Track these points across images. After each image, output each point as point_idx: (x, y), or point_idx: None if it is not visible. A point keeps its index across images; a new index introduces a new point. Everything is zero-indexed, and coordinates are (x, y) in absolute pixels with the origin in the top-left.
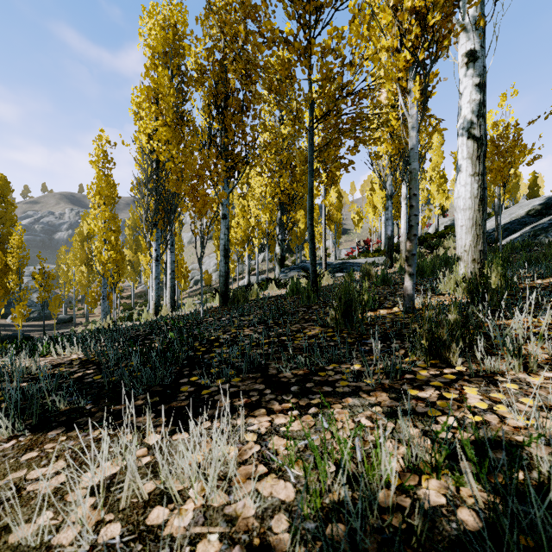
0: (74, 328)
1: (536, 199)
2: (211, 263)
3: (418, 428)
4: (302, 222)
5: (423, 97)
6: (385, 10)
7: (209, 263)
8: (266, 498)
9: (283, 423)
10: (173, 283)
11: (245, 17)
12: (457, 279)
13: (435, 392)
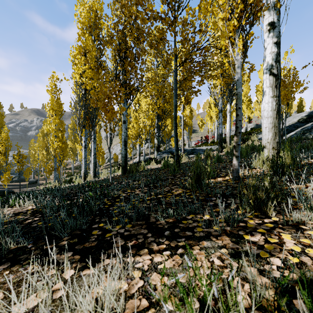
0: (38, 186)
1: (303, 113)
2: (118, 149)
3: (255, 267)
4: (169, 125)
5: (244, 48)
6: None
7: (116, 149)
8: None
9: (159, 261)
10: (95, 161)
11: (136, 3)
12: (263, 159)
13: (262, 237)
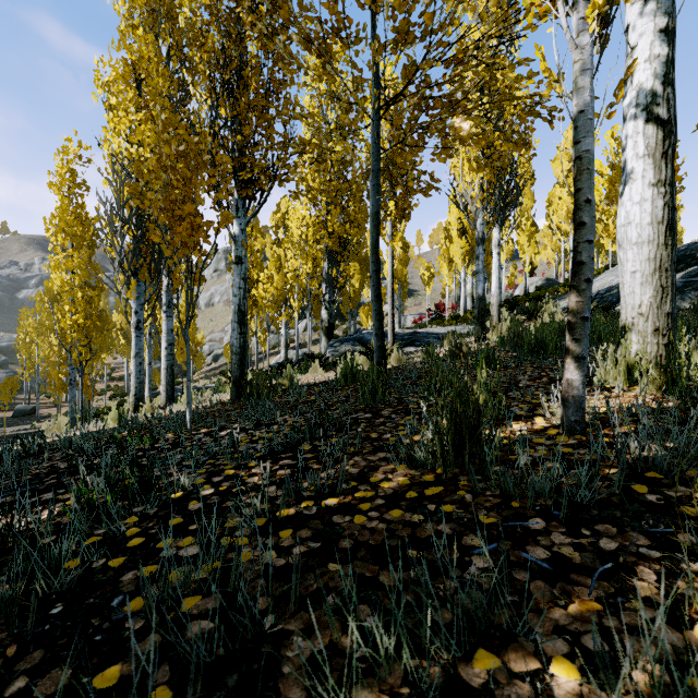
0: (37, 423)
1: None
2: None
3: None
4: (356, 278)
5: (607, 4)
6: None
7: None
8: None
9: None
10: (171, 361)
11: None
12: (629, 362)
13: None
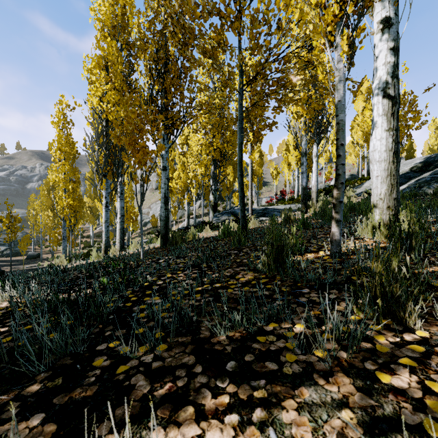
0: (41, 262)
1: (417, 158)
2: (157, 209)
3: None
4: (231, 175)
5: (350, 50)
6: None
7: (155, 209)
8: None
9: None
10: (123, 226)
11: None
12: (374, 224)
13: (413, 379)
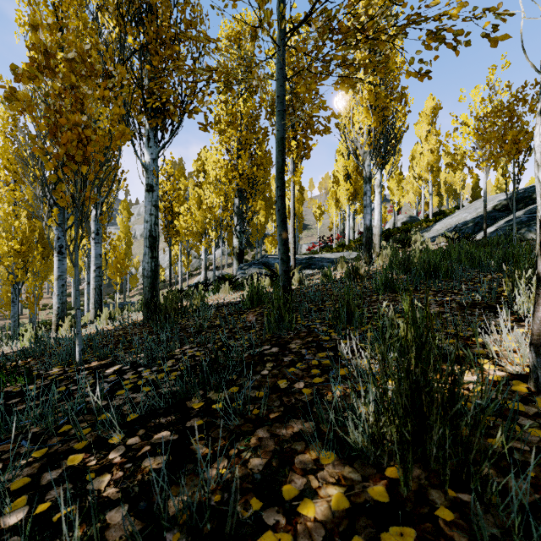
0: None
1: (500, 195)
2: (166, 257)
3: None
4: (262, 214)
5: None
6: None
7: (163, 257)
8: None
9: None
10: (99, 282)
11: None
12: None
13: None
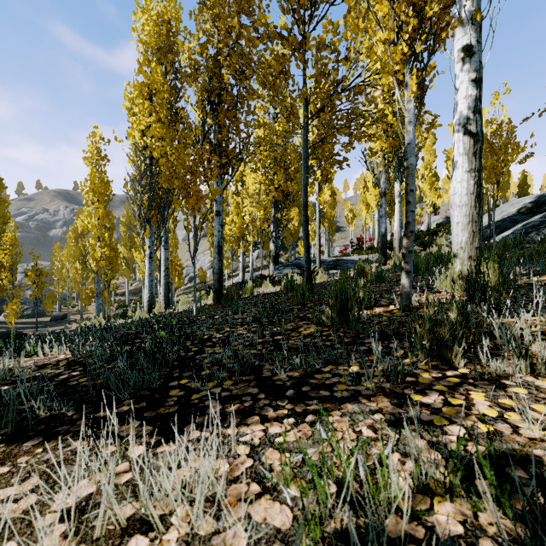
0: (68, 325)
1: (527, 197)
2: (206, 260)
3: (425, 439)
4: (296, 219)
5: (420, 90)
6: (381, 2)
7: (203, 260)
8: (260, 526)
9: (278, 432)
10: (167, 280)
11: (239, 11)
12: (453, 276)
13: (440, 398)
